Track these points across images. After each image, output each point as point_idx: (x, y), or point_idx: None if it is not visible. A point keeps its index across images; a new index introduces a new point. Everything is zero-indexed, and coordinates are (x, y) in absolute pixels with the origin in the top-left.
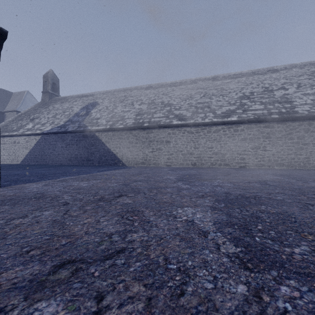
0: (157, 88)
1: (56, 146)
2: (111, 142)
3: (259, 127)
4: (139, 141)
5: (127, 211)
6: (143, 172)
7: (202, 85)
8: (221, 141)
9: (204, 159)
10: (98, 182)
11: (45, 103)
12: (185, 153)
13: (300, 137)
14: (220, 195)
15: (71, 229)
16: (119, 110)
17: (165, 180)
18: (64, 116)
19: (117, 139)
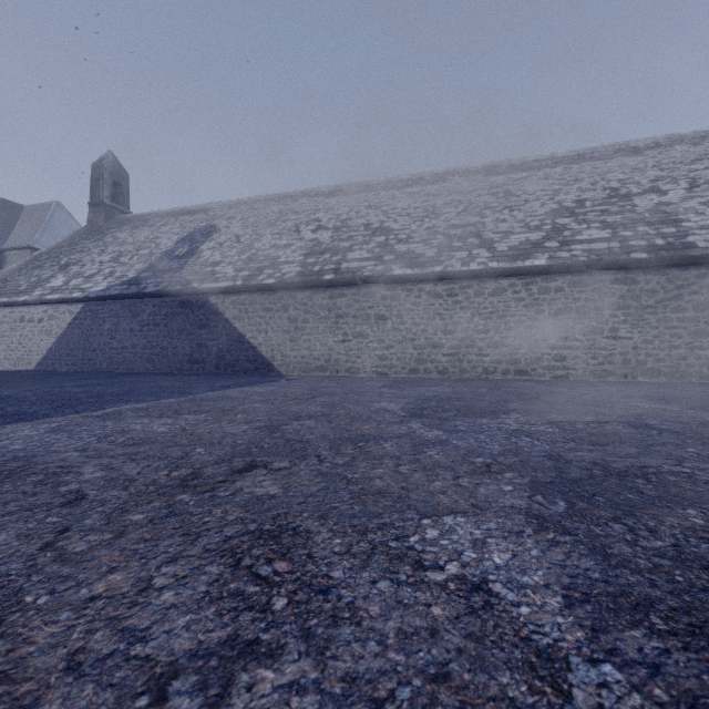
0: (356, 193)
1: (118, 328)
2: (246, 320)
3: (601, 281)
4: (312, 317)
5: (259, 533)
6: (321, 390)
7: (459, 186)
8: (508, 316)
9: (466, 360)
10: (199, 422)
11: (96, 229)
12: (421, 345)
13: (702, 305)
14: (539, 464)
15: (25, 633)
16: (267, 245)
17: (375, 414)
18: (139, 258)
19: (261, 312)
